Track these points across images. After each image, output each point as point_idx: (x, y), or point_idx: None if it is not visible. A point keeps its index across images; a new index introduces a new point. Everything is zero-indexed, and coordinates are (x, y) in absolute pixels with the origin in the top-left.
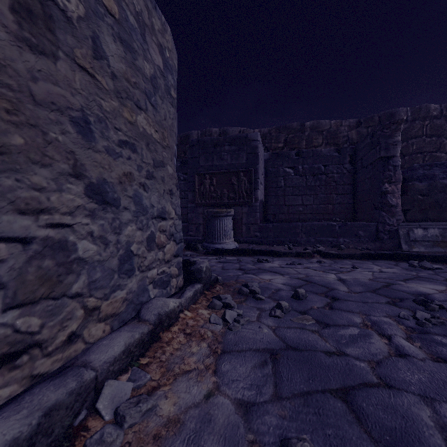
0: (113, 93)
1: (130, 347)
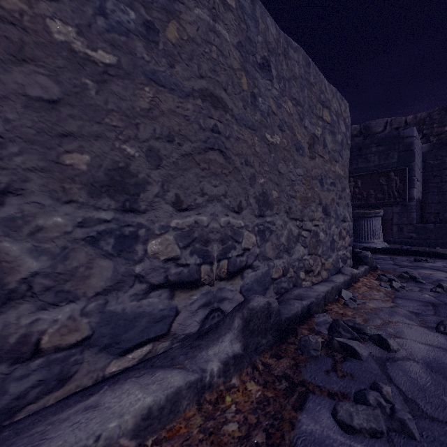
0: (328, 161)
1: (345, 282)
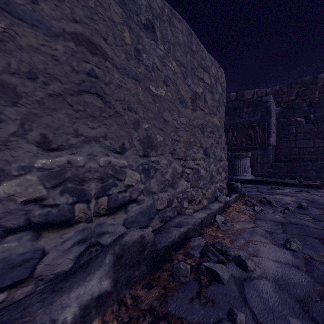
0: (208, 114)
1: (219, 208)
